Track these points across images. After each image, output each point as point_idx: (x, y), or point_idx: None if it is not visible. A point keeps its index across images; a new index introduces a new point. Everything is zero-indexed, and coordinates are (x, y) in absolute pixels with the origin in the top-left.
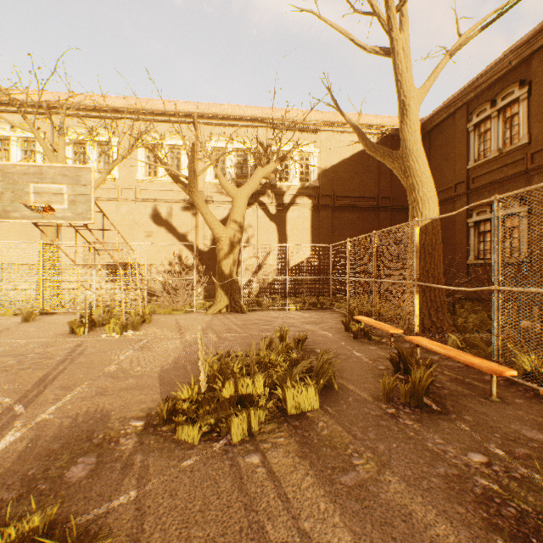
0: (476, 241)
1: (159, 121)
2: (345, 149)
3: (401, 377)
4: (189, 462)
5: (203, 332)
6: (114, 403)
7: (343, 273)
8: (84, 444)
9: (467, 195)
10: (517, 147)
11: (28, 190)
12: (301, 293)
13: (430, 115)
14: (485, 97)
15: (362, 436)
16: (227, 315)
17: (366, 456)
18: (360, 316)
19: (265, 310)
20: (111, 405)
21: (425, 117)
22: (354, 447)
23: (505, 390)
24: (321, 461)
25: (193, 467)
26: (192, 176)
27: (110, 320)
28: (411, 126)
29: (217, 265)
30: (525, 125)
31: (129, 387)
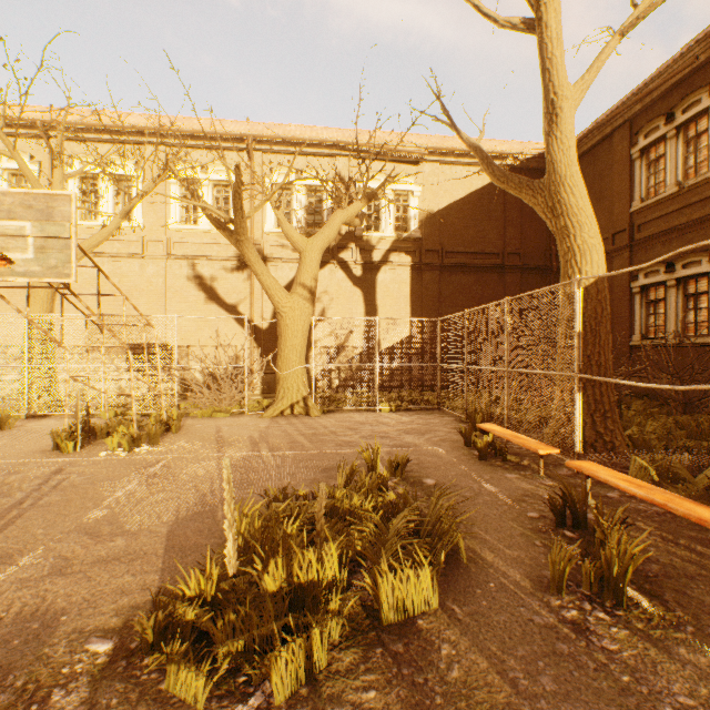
0: (643, 313)
1: (200, 148)
2: (458, 187)
3: (570, 536)
4: None
5: (253, 447)
6: (74, 594)
7: (454, 358)
8: None
9: (630, 249)
10: (707, 178)
11: None
12: (397, 385)
13: (576, 139)
14: (657, 111)
15: (530, 685)
16: (292, 418)
17: None
18: (487, 424)
19: (346, 410)
20: (67, 598)
21: None
22: None
23: None
24: None
25: None
26: (238, 217)
27: (118, 428)
28: (564, 141)
29: (278, 347)
30: None
31: (111, 556)
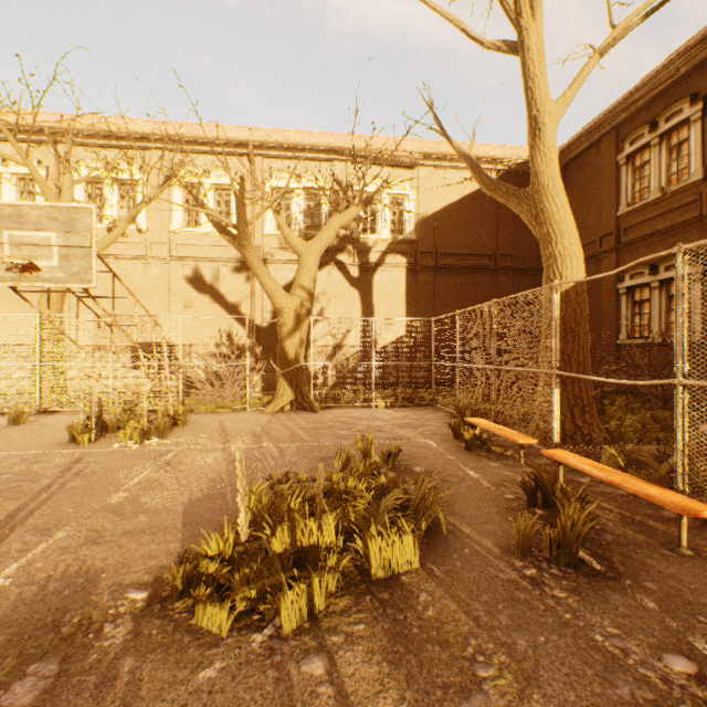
0: (629, 313)
1: (202, 153)
2: (452, 191)
3: (540, 513)
4: (209, 674)
5: (256, 439)
6: (109, 558)
7: (448, 357)
8: (45, 635)
9: (616, 251)
10: (688, 185)
11: (1, 240)
12: (393, 383)
13: (566, 144)
14: (642, 119)
15: (489, 621)
16: (292, 414)
17: (499, 660)
18: (474, 418)
19: (343, 407)
20: (104, 561)
21: (559, 147)
22: (477, 643)
23: (697, 535)
24: (424, 672)
25: (213, 683)
26: (242, 223)
27: (128, 422)
28: (546, 153)
29: (278, 346)
30: (698, 156)
31: (136, 529)
